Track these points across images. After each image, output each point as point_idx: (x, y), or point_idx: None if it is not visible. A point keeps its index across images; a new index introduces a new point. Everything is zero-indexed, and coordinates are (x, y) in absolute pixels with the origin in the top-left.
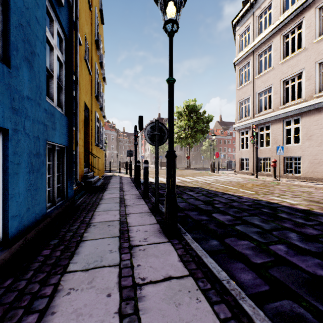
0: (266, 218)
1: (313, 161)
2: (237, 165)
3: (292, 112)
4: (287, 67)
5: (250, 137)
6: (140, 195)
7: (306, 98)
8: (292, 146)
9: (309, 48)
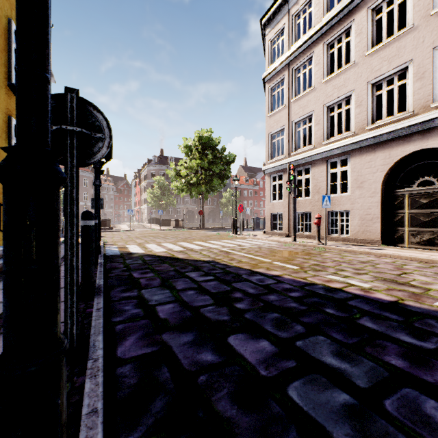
0: (343, 337)
1: (365, 217)
2: (268, 224)
3: (339, 149)
4: (332, 87)
5: (284, 183)
6: None
7: (356, 130)
8: (339, 196)
9: (359, 63)
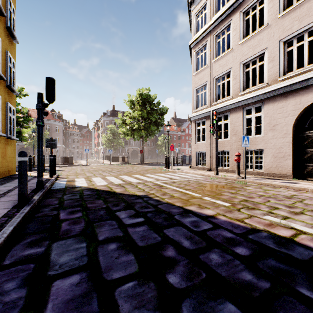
0: None
1: (277, 155)
2: (193, 160)
3: (254, 98)
4: (248, 47)
5: (207, 128)
6: None
7: (269, 82)
8: (254, 137)
9: (272, 25)
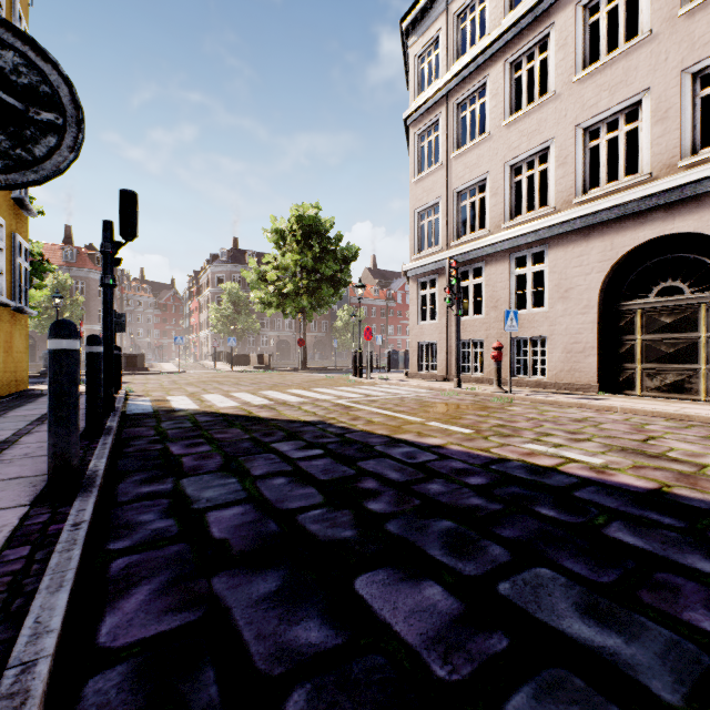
0: (588, 570)
1: (572, 348)
2: (413, 360)
3: (531, 236)
4: (519, 134)
5: (440, 292)
6: (41, 482)
7: (557, 205)
8: (530, 313)
9: (563, 94)
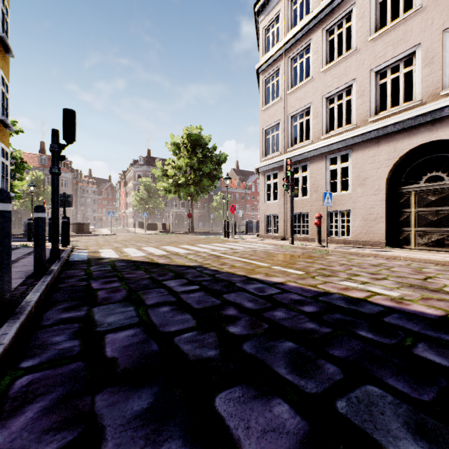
0: (409, 388)
1: (368, 217)
2: (262, 226)
3: (340, 144)
4: (332, 77)
5: (279, 182)
6: None
7: (358, 123)
8: (339, 194)
9: (362, 49)
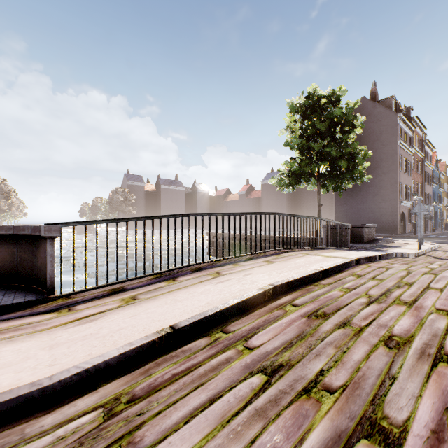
0: None
1: None
2: None
3: None
4: None
5: None
6: None
7: None
8: None
9: None
